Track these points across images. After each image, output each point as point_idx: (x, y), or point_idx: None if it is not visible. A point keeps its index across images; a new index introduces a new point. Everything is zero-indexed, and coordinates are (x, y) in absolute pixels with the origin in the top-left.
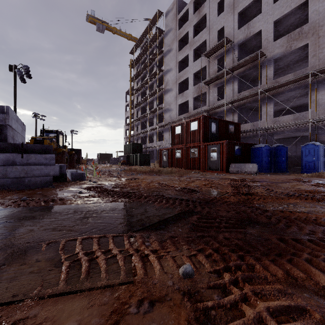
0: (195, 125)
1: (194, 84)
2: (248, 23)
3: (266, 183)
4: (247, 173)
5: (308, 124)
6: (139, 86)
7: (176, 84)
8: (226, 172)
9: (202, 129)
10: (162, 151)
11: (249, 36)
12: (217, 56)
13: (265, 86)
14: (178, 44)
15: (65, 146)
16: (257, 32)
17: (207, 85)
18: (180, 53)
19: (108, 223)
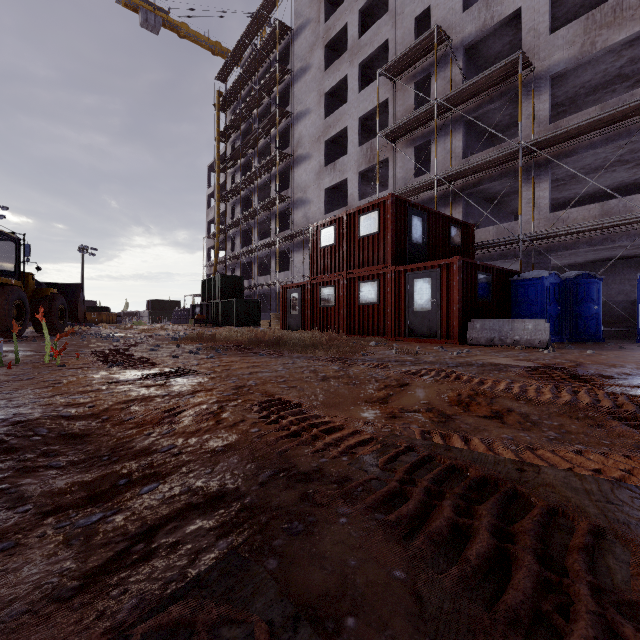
0: (371, 221)
1: (360, 142)
2: None
3: None
4: (520, 345)
5: (638, 226)
6: (238, 149)
7: (320, 143)
8: (459, 342)
9: (391, 230)
10: (288, 291)
11: (489, 26)
12: (413, 76)
13: (529, 139)
14: (324, 54)
15: (27, 274)
16: (510, 15)
17: (392, 142)
18: (328, 74)
19: None
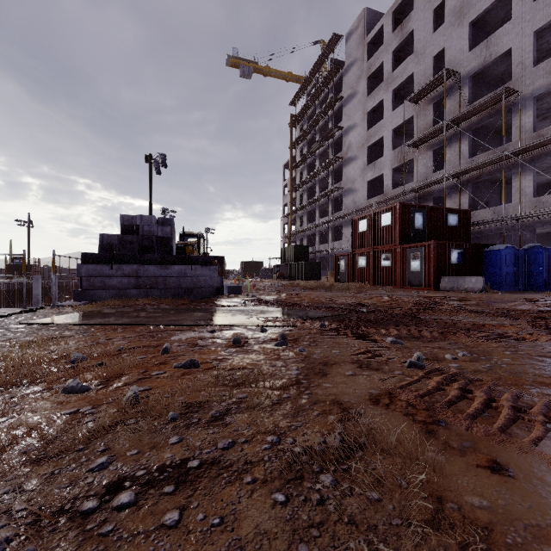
0: (387, 218)
1: (393, 147)
2: (486, 39)
3: (476, 302)
4: (466, 290)
5: None
6: (305, 155)
7: (364, 148)
8: (434, 289)
9: (398, 224)
10: (339, 258)
11: (488, 61)
12: (432, 99)
13: (518, 144)
14: (367, 84)
15: (207, 253)
16: (504, 53)
17: (416, 148)
18: (370, 98)
19: (279, 315)
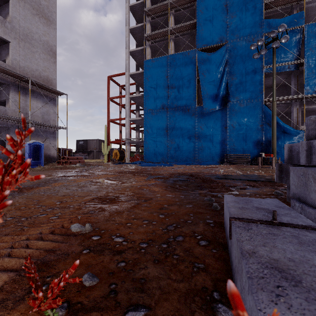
0: None
1: None
2: None
3: None
4: None
5: None
6: None
7: None
8: None
9: None
10: None
11: None
12: None
13: None
14: None
15: None
16: None
17: None
18: None
19: (228, 175)
